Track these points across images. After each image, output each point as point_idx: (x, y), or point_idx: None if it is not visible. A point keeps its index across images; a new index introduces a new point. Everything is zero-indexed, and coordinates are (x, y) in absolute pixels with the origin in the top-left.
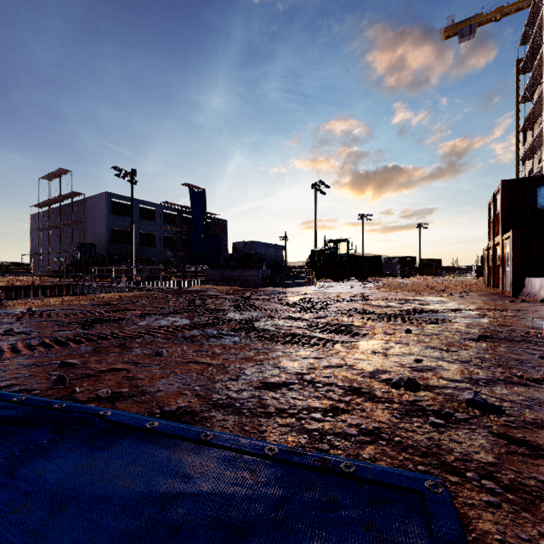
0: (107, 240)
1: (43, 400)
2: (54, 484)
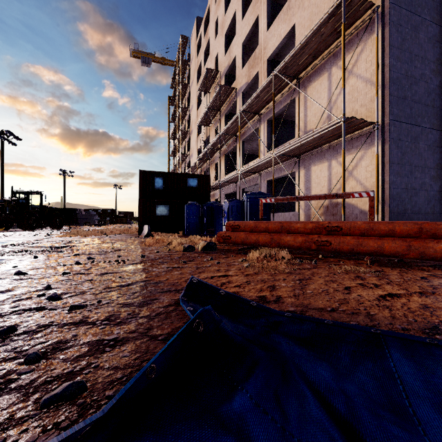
0: None
1: None
2: None
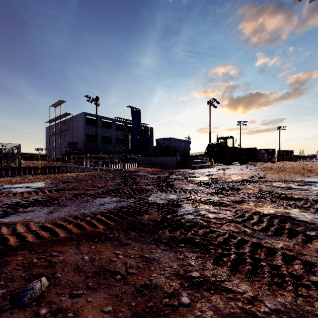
0: (84, 140)
1: None
2: None
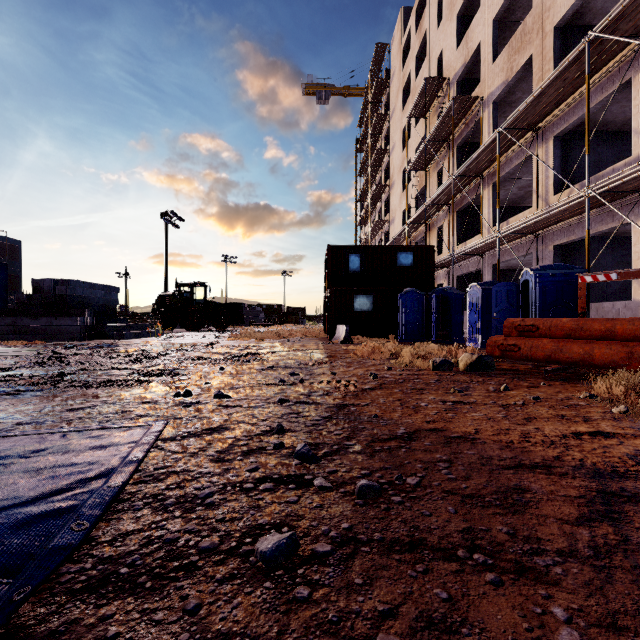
0: None
1: None
2: None
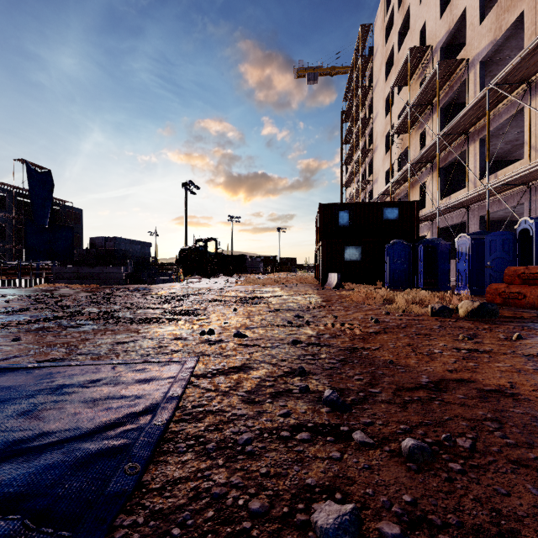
0: None
1: None
2: None
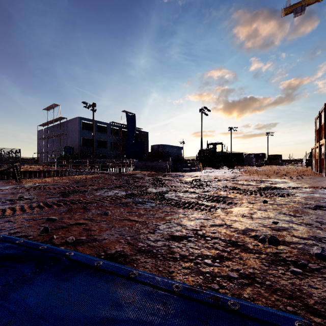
0: (79, 145)
1: (33, 243)
2: (32, 306)
